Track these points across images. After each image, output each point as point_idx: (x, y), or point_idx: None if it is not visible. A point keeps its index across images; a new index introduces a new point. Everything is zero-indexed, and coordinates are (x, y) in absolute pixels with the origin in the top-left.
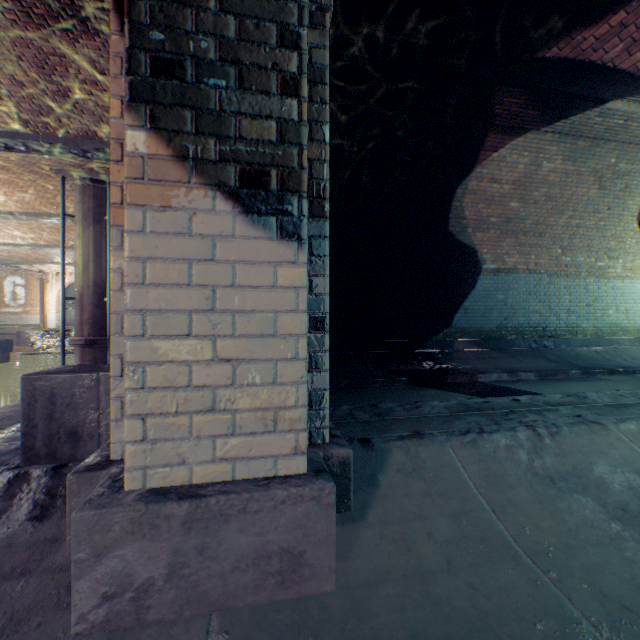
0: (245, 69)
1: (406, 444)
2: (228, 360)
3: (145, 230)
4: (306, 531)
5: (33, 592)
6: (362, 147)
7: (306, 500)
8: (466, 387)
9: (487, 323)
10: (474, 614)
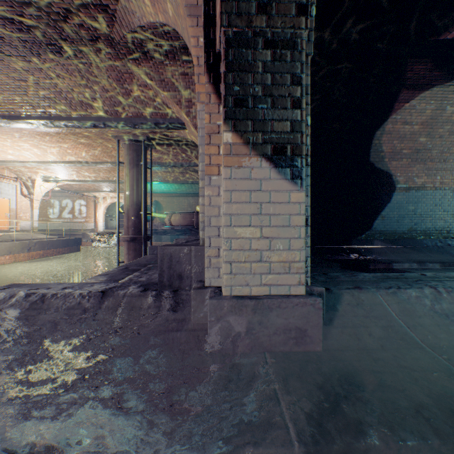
0: (275, 98)
1: (351, 291)
2: (267, 238)
3: (231, 178)
4: (307, 320)
5: (185, 337)
6: None
7: (307, 305)
8: (384, 271)
9: (400, 227)
10: (398, 366)
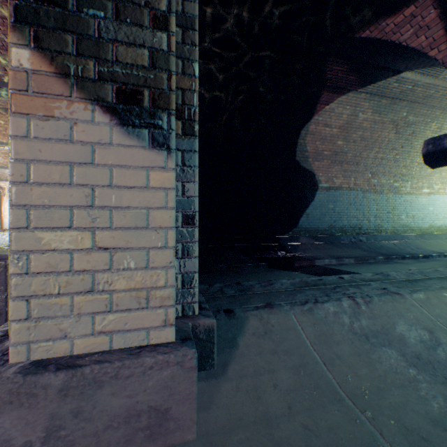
0: (121, 4)
1: (260, 313)
2: (106, 248)
3: (29, 136)
4: (171, 391)
5: None
6: (235, 98)
7: (171, 365)
8: (307, 269)
9: (322, 224)
10: None
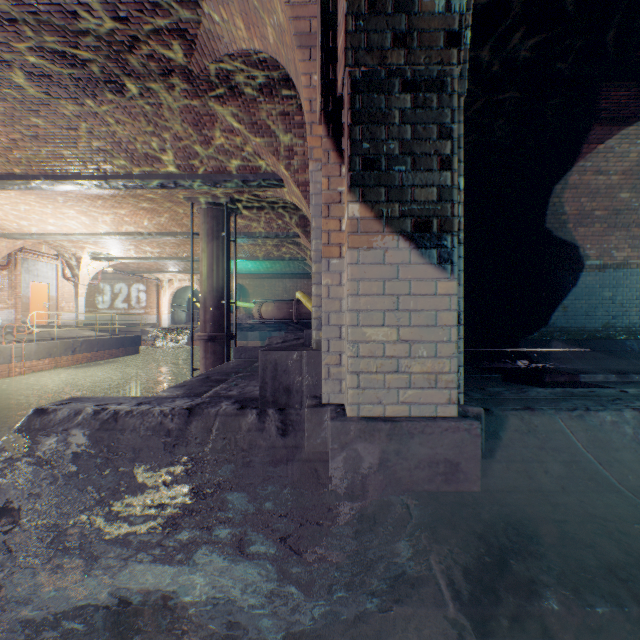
0: (416, 157)
1: (520, 414)
2: (406, 341)
3: (358, 262)
4: (461, 450)
5: (298, 469)
6: None
7: (461, 430)
8: (567, 386)
9: (591, 322)
10: (584, 514)
